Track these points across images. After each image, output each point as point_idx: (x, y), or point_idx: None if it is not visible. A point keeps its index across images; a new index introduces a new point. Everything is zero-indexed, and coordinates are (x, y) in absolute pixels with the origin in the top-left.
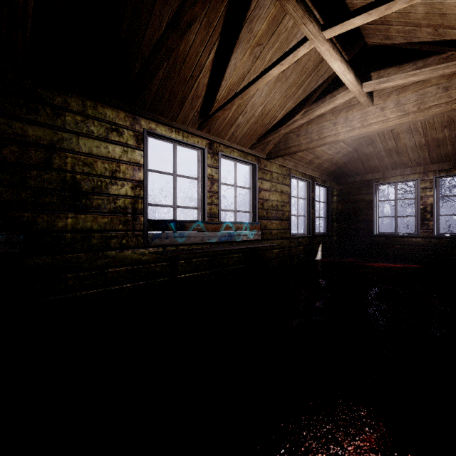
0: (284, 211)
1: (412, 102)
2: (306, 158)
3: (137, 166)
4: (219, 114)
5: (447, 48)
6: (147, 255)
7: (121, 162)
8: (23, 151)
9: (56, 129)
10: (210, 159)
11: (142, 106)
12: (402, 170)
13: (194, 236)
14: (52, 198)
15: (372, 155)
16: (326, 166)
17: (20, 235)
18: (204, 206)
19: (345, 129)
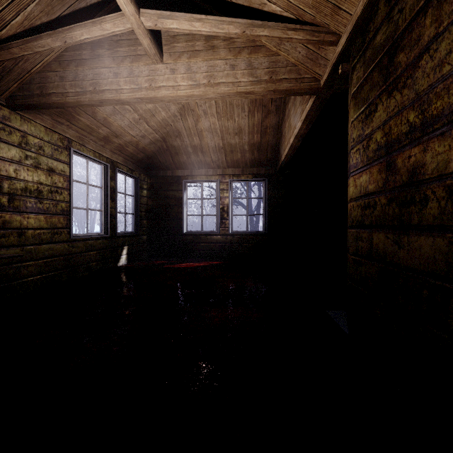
0: (57, 201)
1: (203, 72)
2: (97, 131)
3: None
4: None
5: (233, 17)
6: None
7: None
8: None
9: None
10: None
11: None
12: (207, 170)
13: None
14: None
15: (180, 149)
16: (132, 151)
17: None
18: None
19: (130, 86)
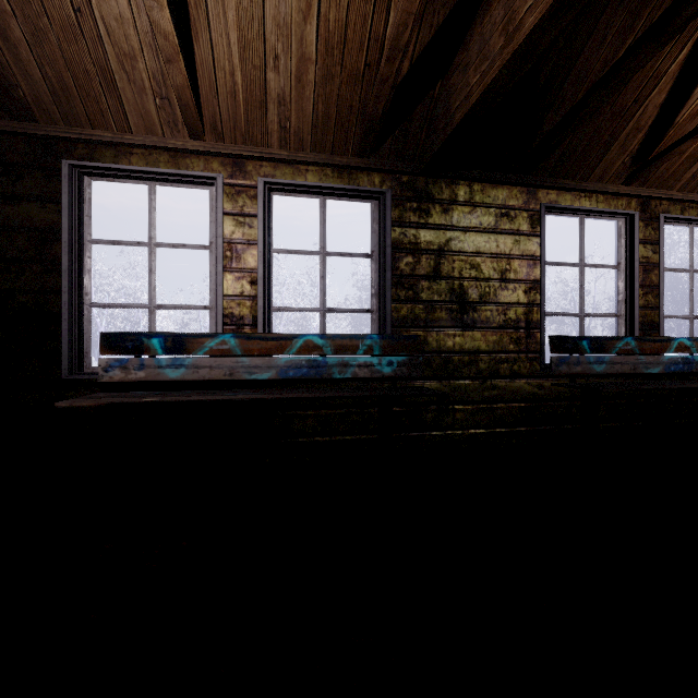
0: None
1: None
2: None
3: (531, 259)
4: (682, 147)
5: None
6: (544, 388)
7: (511, 258)
8: (416, 261)
9: (444, 229)
10: (643, 229)
11: (540, 172)
12: None
13: (620, 361)
14: (440, 313)
15: None
16: None
17: (419, 357)
18: (631, 311)
19: None
